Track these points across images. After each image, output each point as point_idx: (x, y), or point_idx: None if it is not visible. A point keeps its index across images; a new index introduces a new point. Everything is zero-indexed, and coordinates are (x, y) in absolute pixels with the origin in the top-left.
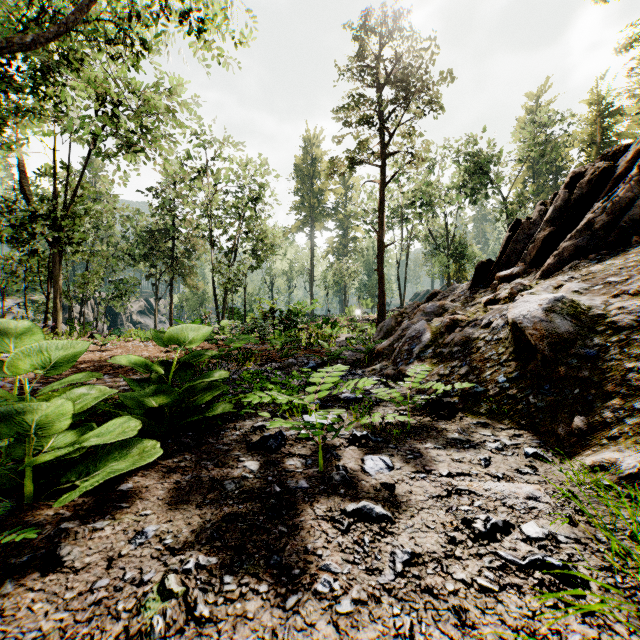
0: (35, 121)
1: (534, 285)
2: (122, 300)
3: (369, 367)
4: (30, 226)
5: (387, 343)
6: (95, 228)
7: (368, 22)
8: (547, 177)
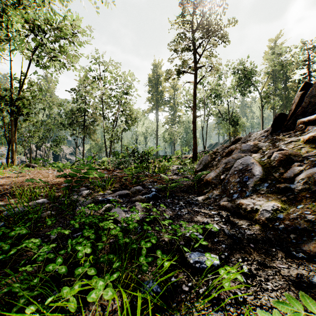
0: None
1: None
2: (57, 147)
3: (200, 194)
4: None
5: (214, 174)
6: (43, 109)
7: None
8: (281, 82)
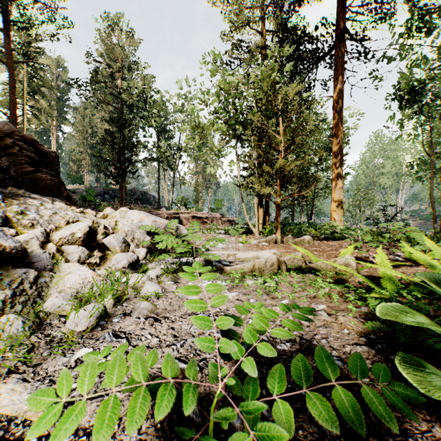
0: None
1: None
2: None
3: None
4: None
5: None
6: None
7: None
8: None
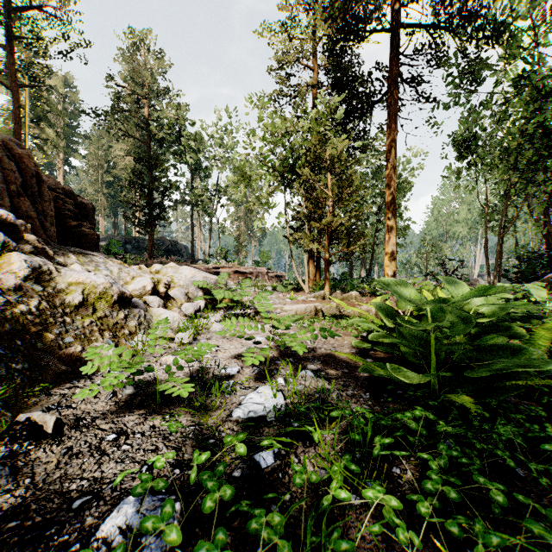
0: None
1: None
2: None
3: None
4: None
5: None
6: None
7: None
8: None
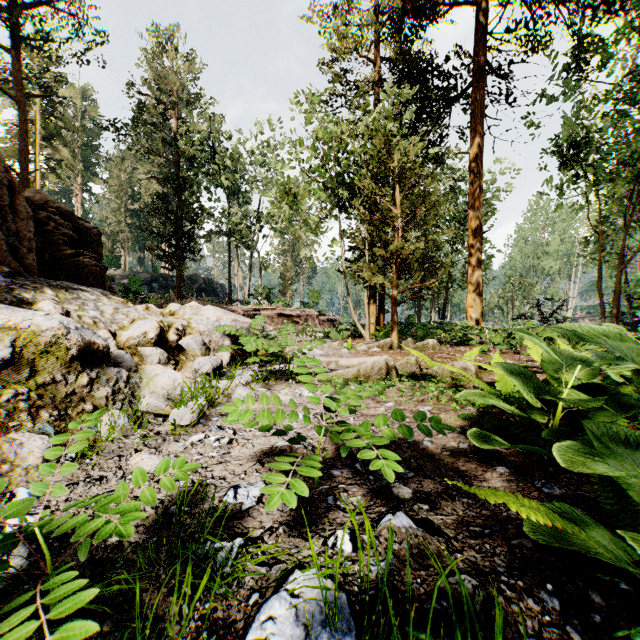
0: None
1: None
2: None
3: None
4: None
5: None
6: None
7: None
8: None
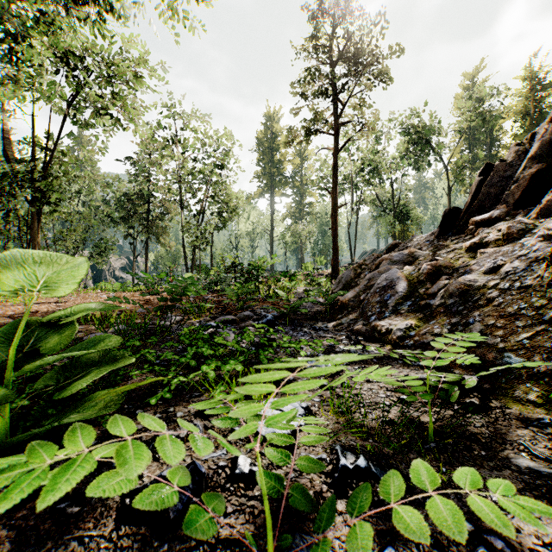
0: (12, 87)
1: (536, 223)
2: (102, 257)
3: (333, 321)
4: (10, 187)
5: (352, 294)
6: (79, 193)
7: (323, 2)
8: (482, 147)
